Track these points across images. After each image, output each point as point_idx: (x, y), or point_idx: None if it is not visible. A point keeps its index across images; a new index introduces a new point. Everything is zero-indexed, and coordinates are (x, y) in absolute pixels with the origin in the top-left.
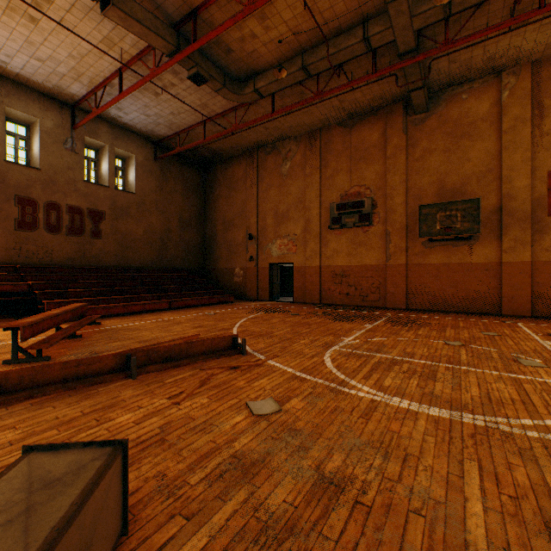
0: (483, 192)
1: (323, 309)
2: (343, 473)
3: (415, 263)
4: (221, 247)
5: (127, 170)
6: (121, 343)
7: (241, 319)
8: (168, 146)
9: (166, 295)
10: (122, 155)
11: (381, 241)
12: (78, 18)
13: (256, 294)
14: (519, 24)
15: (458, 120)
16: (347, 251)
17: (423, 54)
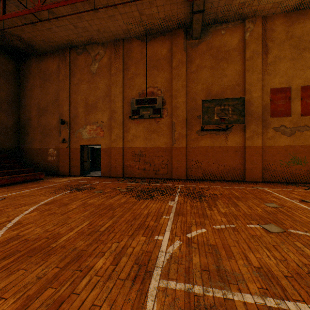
0: None
1: (126, 183)
2: None
3: (192, 146)
4: (36, 130)
5: None
6: None
7: (29, 208)
8: None
9: None
10: None
11: (169, 129)
12: None
13: (69, 171)
14: None
15: (219, 48)
16: (144, 136)
17: None
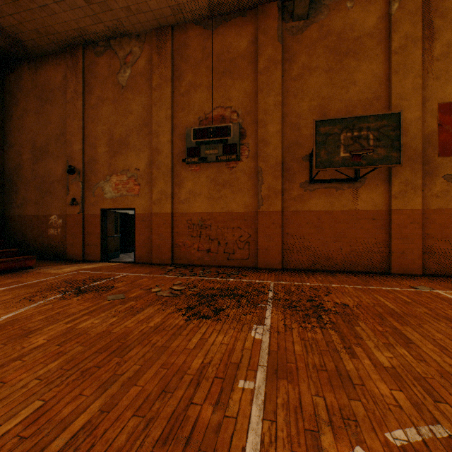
0: None
1: (174, 277)
2: None
3: (293, 209)
4: (29, 184)
5: None
6: None
7: None
8: None
9: None
10: None
11: (252, 181)
12: None
13: (82, 253)
14: None
15: (342, 34)
16: (208, 194)
17: None
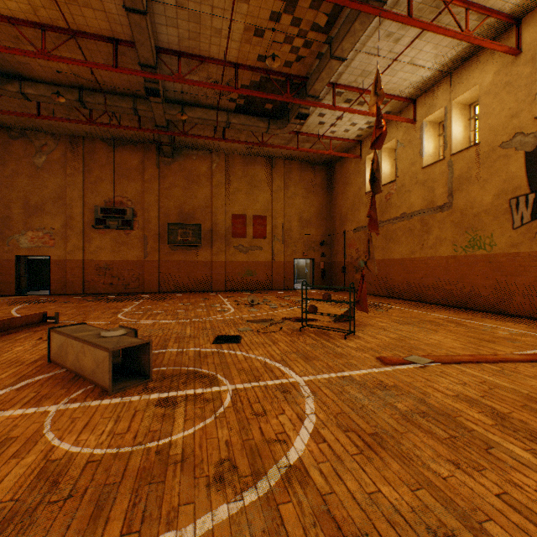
0: (204, 219)
1: (91, 297)
2: (151, 334)
3: (165, 259)
4: None
5: None
6: None
7: (11, 310)
8: None
9: None
10: None
11: (141, 242)
12: None
13: None
14: (219, 136)
15: (191, 171)
16: (111, 248)
17: (171, 132)
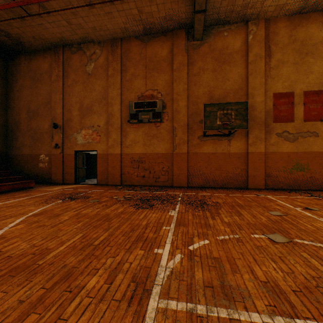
0: None
1: (124, 191)
2: None
3: (194, 152)
4: (25, 134)
5: None
6: None
7: (15, 220)
8: None
9: None
10: None
11: (170, 134)
12: None
13: (62, 178)
14: None
15: (222, 50)
16: (143, 142)
17: None
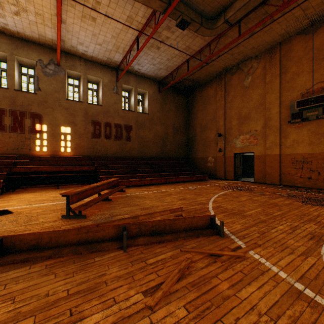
0: None
1: (285, 190)
2: None
3: None
4: (199, 143)
5: (144, 101)
6: (130, 209)
7: (214, 195)
8: (166, 83)
9: (164, 174)
10: (141, 92)
11: None
12: (113, 9)
13: (224, 175)
14: None
15: None
16: (308, 141)
17: None
